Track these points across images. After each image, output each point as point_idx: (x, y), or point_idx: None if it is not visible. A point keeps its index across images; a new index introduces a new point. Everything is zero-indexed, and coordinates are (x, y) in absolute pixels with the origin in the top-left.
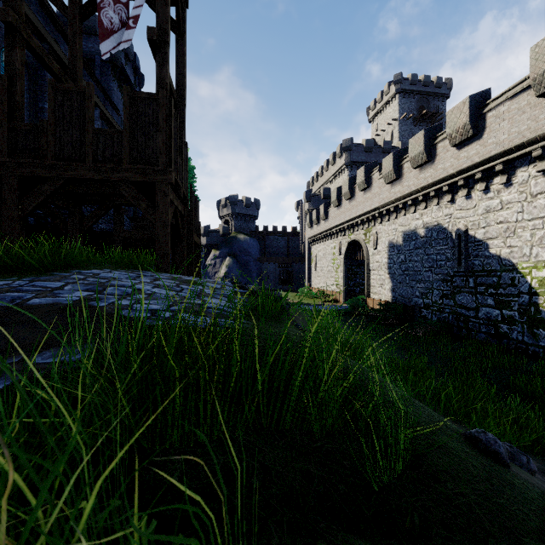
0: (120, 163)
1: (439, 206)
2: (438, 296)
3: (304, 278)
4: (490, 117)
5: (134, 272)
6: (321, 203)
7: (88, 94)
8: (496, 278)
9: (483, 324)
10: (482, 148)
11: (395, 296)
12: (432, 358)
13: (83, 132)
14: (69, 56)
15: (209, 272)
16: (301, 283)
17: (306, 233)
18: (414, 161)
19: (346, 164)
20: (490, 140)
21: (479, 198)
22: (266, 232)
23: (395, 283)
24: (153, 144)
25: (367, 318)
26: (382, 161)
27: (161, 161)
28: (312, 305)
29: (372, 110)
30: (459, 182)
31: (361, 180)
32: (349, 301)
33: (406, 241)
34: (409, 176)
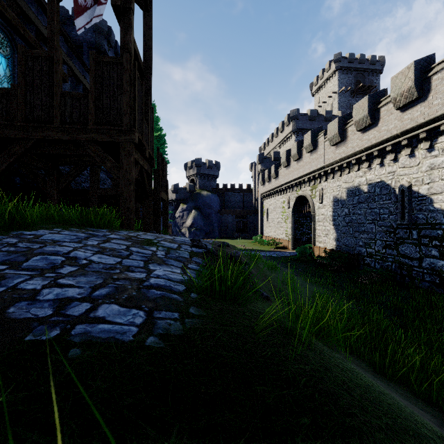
0: (86, 124)
1: (382, 164)
2: (381, 246)
3: (257, 228)
4: (435, 80)
5: (88, 231)
6: (271, 164)
7: (57, 59)
8: (440, 231)
9: (427, 273)
10: (427, 109)
11: (339, 245)
12: (382, 307)
13: (51, 95)
14: (48, 32)
15: (177, 223)
16: (254, 231)
17: (259, 190)
18: (358, 124)
19: (293, 131)
20: (436, 102)
21: (423, 156)
22: (225, 189)
23: (339, 233)
24: (118, 106)
25: (314, 264)
26: (328, 125)
27: (125, 122)
28: (264, 251)
29: (315, 85)
30: (403, 142)
31: (308, 143)
32: (298, 249)
33: (350, 196)
34: (353, 138)
